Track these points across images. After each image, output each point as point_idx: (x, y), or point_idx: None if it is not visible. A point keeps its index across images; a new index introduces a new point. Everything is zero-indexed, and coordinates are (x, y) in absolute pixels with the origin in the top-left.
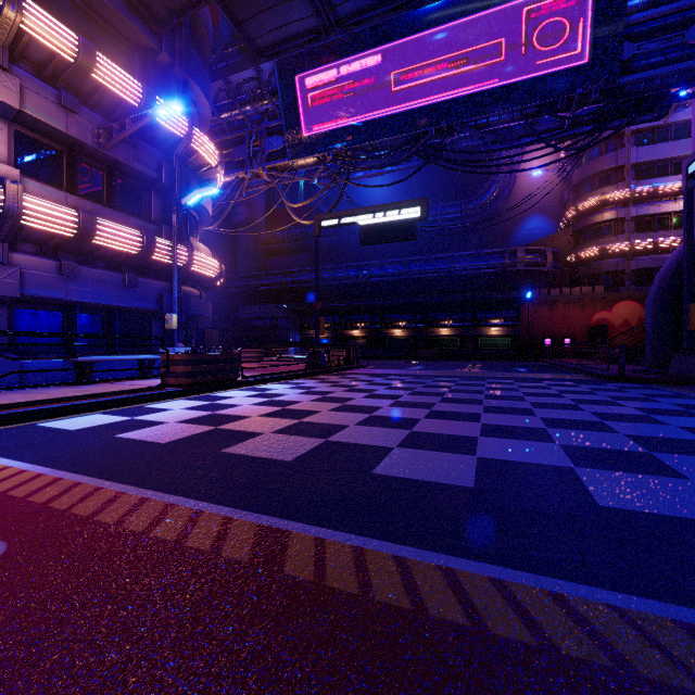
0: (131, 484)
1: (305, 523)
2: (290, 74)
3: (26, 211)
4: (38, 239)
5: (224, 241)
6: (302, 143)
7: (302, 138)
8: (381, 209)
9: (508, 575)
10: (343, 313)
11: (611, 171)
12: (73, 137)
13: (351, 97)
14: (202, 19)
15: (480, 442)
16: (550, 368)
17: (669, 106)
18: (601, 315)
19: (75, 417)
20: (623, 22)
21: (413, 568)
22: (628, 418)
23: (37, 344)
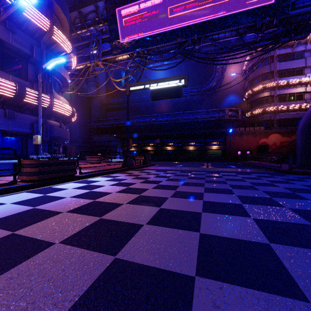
0: None
1: None
2: (113, 7)
3: None
4: None
5: (84, 103)
6: (120, 46)
7: (120, 43)
8: (162, 80)
9: None
10: (143, 139)
11: (268, 73)
12: None
13: (146, 21)
14: None
15: (282, 257)
16: (245, 165)
17: (310, 31)
18: (263, 140)
19: None
20: None
21: None
22: None
23: None
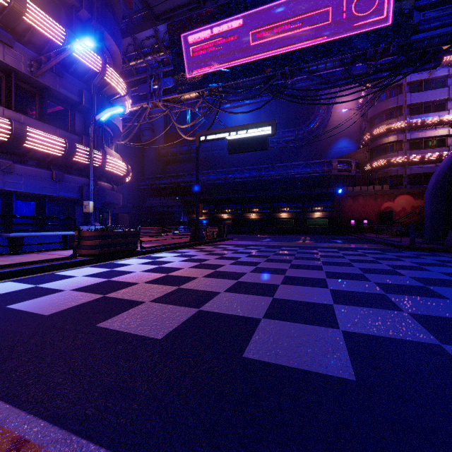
0: None
1: None
2: (178, 32)
3: None
4: None
5: (135, 154)
6: (187, 82)
7: (187, 78)
8: (243, 128)
9: None
10: (216, 203)
11: (394, 109)
12: (9, 65)
13: (221, 49)
14: None
15: (337, 311)
16: (357, 240)
17: (442, 59)
18: (387, 204)
19: None
20: None
21: None
22: (444, 283)
23: None
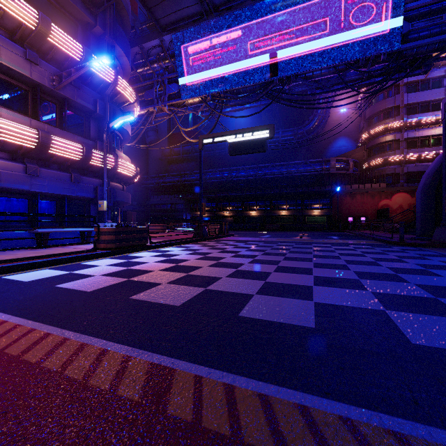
0: (58, 326)
1: (187, 361)
2: (183, 42)
3: (1, 129)
4: (10, 149)
5: (140, 154)
6: (191, 88)
7: (191, 85)
8: (243, 131)
9: (355, 413)
10: (218, 200)
11: (391, 109)
12: (35, 80)
13: (223, 57)
14: (124, 4)
15: (315, 290)
16: (352, 236)
17: (431, 65)
18: (384, 202)
19: (31, 271)
20: (403, 8)
21: (275, 406)
22: (413, 271)
23: (4, 221)
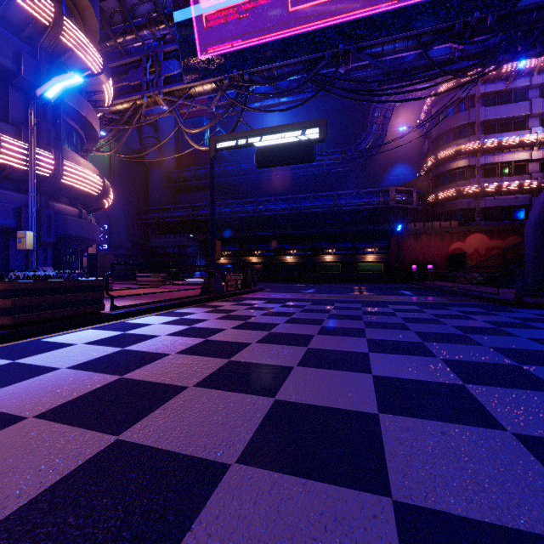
0: None
1: None
2: None
3: None
4: None
5: (137, 178)
6: (198, 66)
7: (198, 60)
8: (278, 130)
9: None
10: (243, 242)
11: (464, 126)
12: None
13: (247, 17)
14: None
15: None
16: (429, 291)
17: None
18: (456, 245)
19: None
20: None
21: None
22: None
23: None
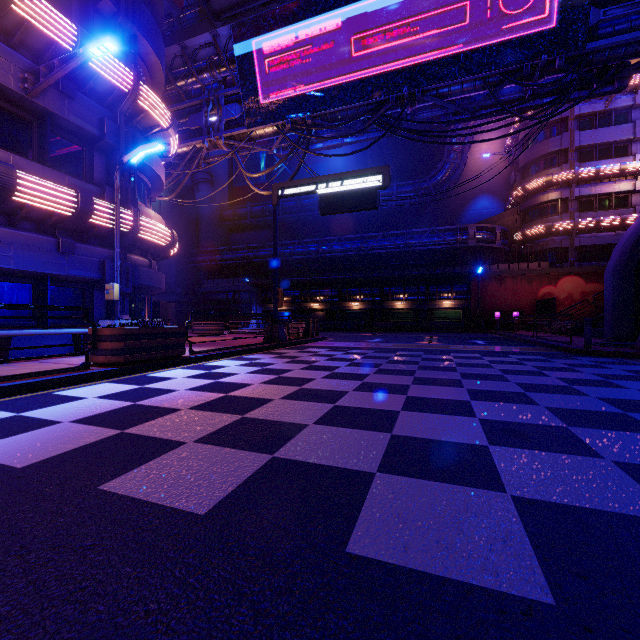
0: None
1: None
2: (247, 38)
3: None
4: None
5: (187, 217)
6: (260, 111)
7: (260, 105)
8: (341, 177)
9: None
10: (303, 287)
11: (556, 153)
12: None
13: (310, 62)
14: None
15: (497, 458)
16: (506, 340)
17: (629, 78)
18: (546, 289)
19: None
20: None
21: None
22: None
23: None
